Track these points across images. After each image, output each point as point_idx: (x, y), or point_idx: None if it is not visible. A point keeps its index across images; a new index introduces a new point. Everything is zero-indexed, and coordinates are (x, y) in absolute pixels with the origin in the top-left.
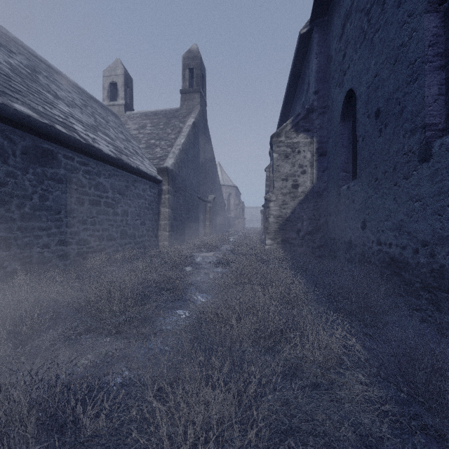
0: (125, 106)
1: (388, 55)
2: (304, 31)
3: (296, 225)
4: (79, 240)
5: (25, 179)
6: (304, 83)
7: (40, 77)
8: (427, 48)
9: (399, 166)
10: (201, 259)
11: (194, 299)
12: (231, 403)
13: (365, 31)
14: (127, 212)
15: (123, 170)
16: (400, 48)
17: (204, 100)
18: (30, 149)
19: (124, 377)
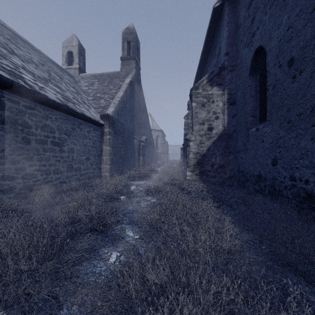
0: (79, 69)
1: (304, 6)
2: (217, 5)
3: (211, 160)
4: (25, 175)
5: None
6: (216, 49)
7: None
8: None
9: None
10: (135, 188)
11: (123, 236)
12: None
13: None
14: (73, 149)
15: (69, 115)
16: None
17: (138, 65)
18: None
19: None
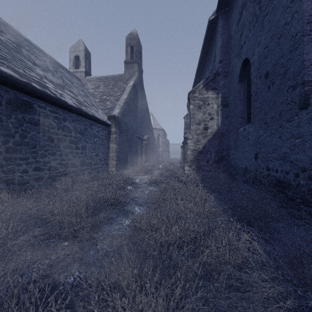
0: (85, 72)
1: (275, 32)
2: (212, 18)
3: (206, 156)
4: (50, 167)
5: (9, 122)
6: (212, 56)
7: (23, 50)
8: (306, 25)
9: (283, 113)
10: (139, 181)
11: (133, 211)
12: (161, 304)
13: (257, 16)
14: (85, 147)
15: (82, 117)
16: (285, 26)
17: (141, 68)
18: (13, 100)
19: (74, 278)
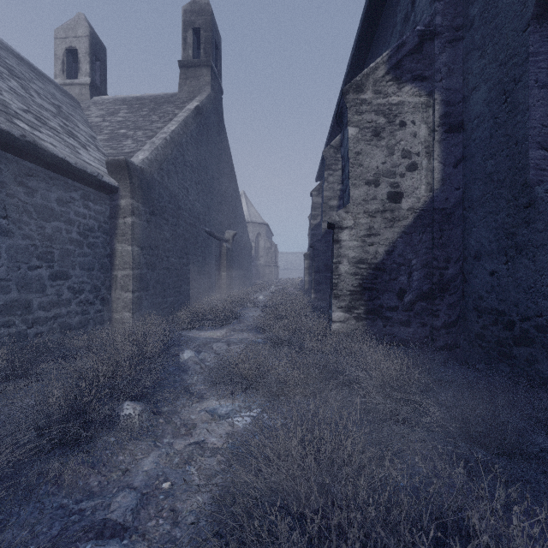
0: (91, 87)
1: None
2: None
3: (397, 279)
4: None
5: None
6: (397, 11)
7: None
8: None
9: None
10: (192, 356)
11: None
12: None
13: None
14: None
15: None
16: None
17: (218, 82)
18: None
19: None
